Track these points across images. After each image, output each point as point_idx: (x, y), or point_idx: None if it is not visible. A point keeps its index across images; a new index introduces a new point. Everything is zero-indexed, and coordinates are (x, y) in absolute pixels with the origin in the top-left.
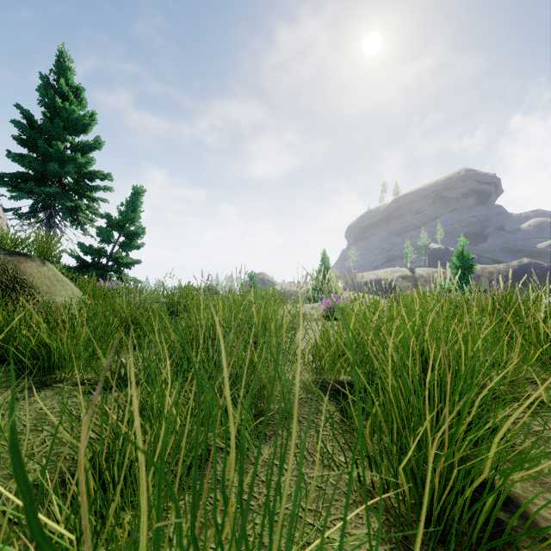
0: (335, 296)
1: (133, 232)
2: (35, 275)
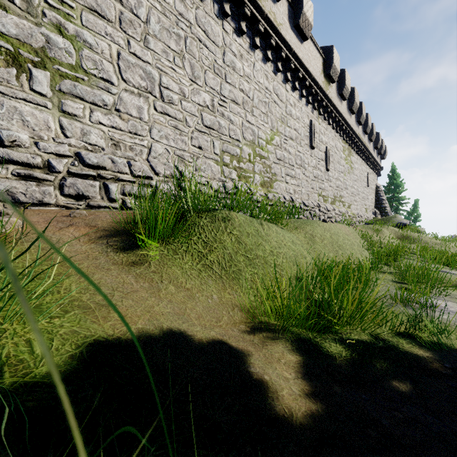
0: None
1: (418, 216)
2: None
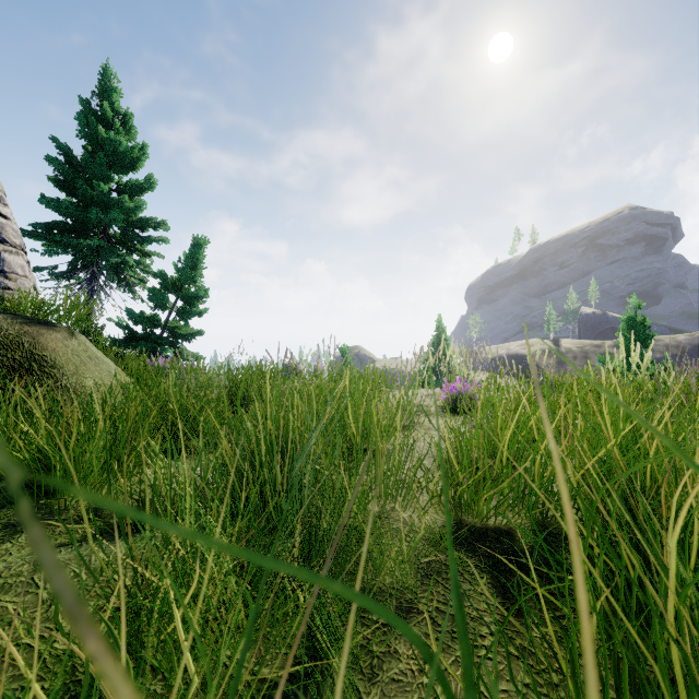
0: (461, 380)
1: (194, 294)
2: (60, 350)
